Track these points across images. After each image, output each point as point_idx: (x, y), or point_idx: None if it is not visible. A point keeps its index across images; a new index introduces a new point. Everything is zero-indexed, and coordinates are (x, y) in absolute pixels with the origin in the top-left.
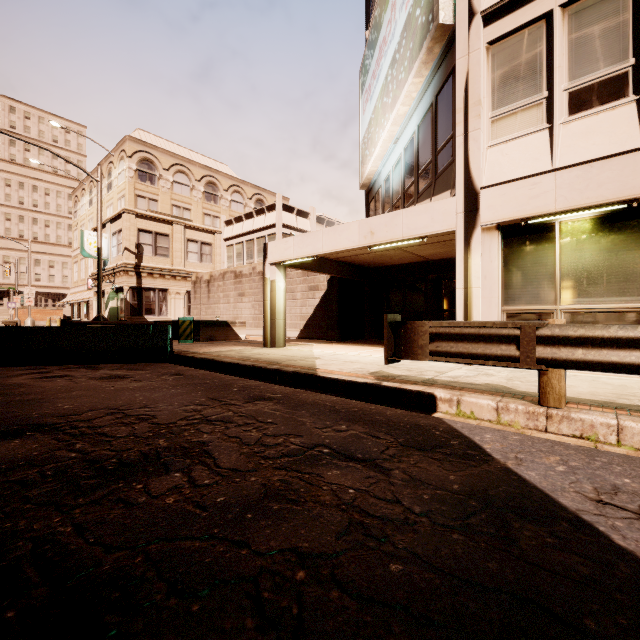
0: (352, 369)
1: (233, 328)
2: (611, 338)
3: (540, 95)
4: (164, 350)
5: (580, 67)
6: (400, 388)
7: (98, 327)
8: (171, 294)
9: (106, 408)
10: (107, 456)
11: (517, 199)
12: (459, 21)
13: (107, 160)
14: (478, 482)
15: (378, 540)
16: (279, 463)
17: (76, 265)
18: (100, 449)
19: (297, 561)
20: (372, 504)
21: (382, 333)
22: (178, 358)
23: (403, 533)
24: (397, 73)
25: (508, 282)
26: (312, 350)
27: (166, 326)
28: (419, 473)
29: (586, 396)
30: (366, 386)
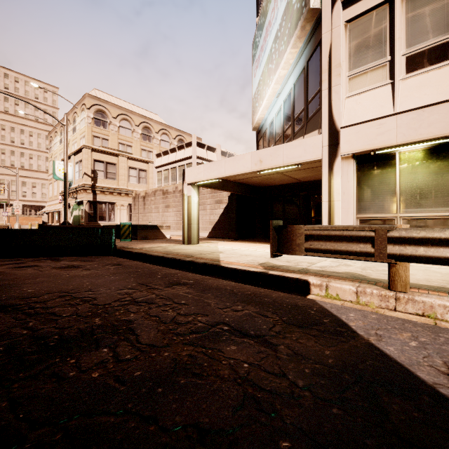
0: (246, 261)
1: (161, 230)
2: (447, 239)
3: (385, 59)
4: (109, 246)
5: (414, 38)
6: (282, 276)
7: (61, 230)
8: (117, 206)
9: (59, 292)
10: (51, 333)
11: (368, 135)
12: (325, 5)
13: (72, 111)
14: (348, 356)
15: (269, 415)
16: (188, 339)
17: (51, 185)
18: (47, 327)
19: (198, 438)
20: (263, 378)
21: (268, 234)
22: (120, 252)
23: (290, 407)
24: (279, 46)
25: (361, 197)
26: (217, 246)
27: (111, 229)
28: (300, 348)
29: (423, 282)
30: (257, 274)
